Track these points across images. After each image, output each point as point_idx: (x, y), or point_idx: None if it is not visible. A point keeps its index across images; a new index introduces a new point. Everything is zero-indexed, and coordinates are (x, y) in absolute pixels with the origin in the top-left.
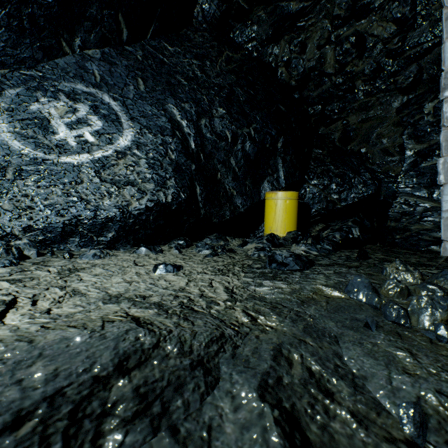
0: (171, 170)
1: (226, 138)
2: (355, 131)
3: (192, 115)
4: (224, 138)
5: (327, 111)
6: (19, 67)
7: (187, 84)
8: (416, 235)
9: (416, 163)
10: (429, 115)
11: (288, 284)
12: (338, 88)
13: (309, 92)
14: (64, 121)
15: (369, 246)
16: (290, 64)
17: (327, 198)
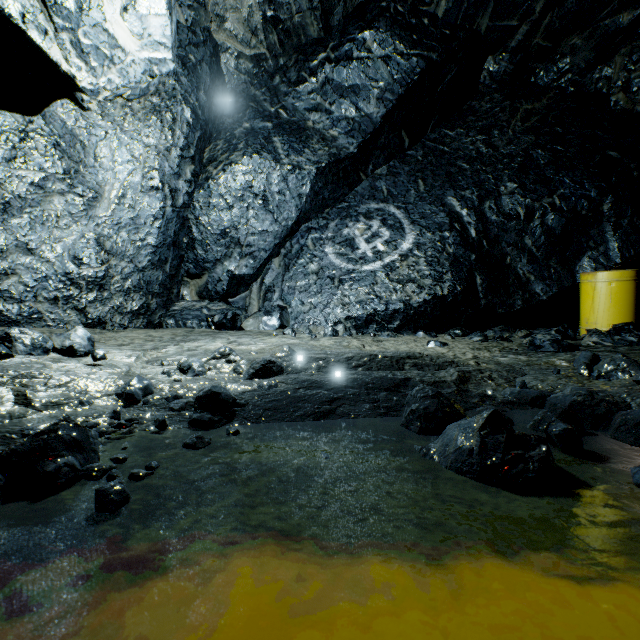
0: (447, 265)
1: (517, 216)
2: None
3: (472, 202)
4: (514, 217)
5: None
6: (335, 204)
7: (469, 167)
8: None
9: None
10: None
11: (528, 357)
12: None
13: None
14: (363, 238)
15: None
16: (629, 88)
17: None
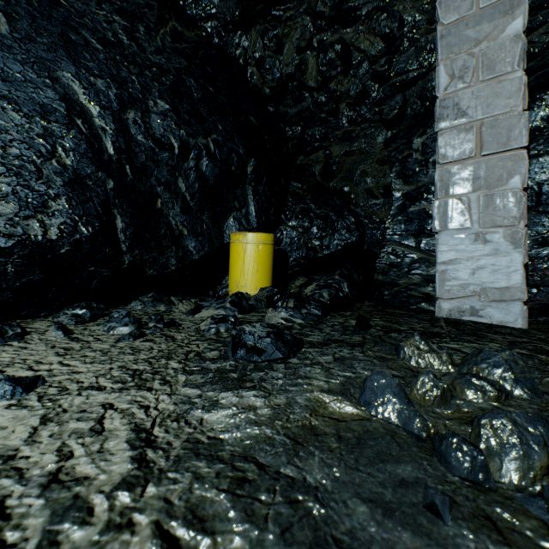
0: (60, 183)
1: (171, 147)
2: (339, 166)
3: (110, 100)
4: (167, 147)
5: (307, 136)
6: None
7: (104, 50)
8: (405, 291)
9: (404, 207)
10: (418, 153)
11: (266, 396)
12: (320, 108)
13: (286, 108)
14: None
15: (360, 306)
16: (264, 64)
17: (308, 244)
